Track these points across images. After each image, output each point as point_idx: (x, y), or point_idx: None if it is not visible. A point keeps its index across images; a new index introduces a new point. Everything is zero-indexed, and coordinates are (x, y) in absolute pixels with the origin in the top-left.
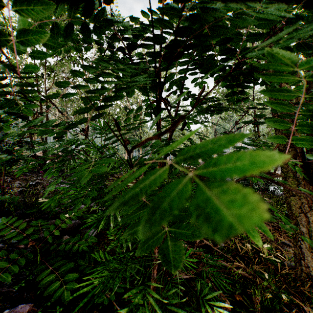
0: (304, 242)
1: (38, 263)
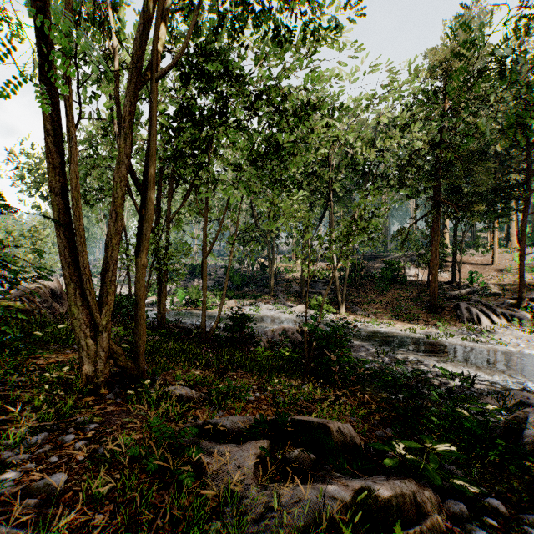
0: (84, 352)
1: None
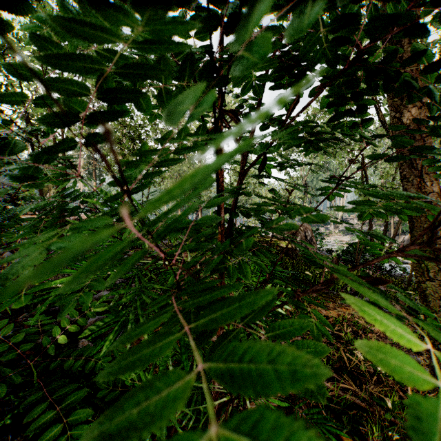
0: None
1: (35, 385)
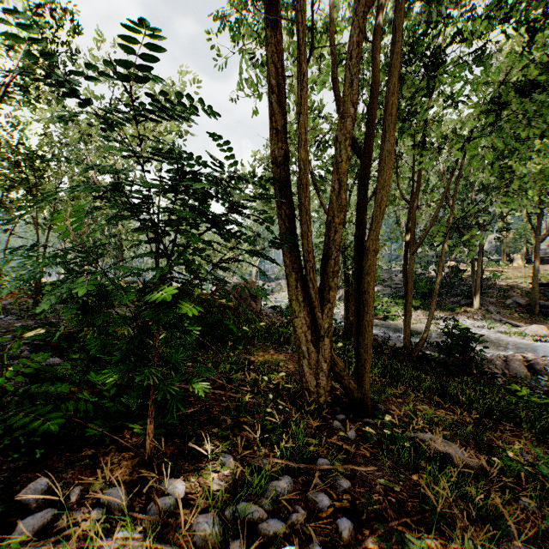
0: (305, 360)
1: None
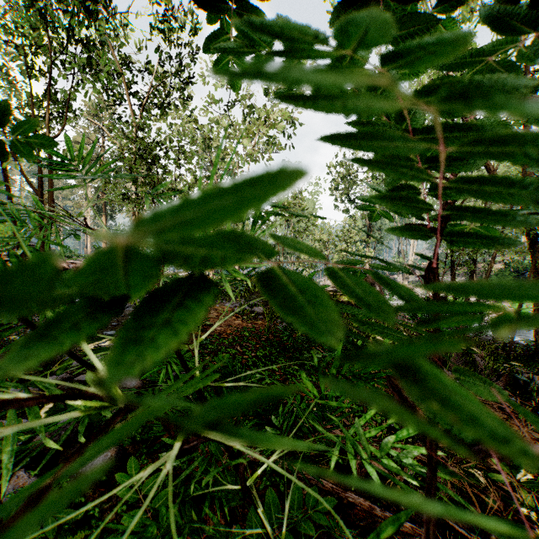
0: None
1: None
